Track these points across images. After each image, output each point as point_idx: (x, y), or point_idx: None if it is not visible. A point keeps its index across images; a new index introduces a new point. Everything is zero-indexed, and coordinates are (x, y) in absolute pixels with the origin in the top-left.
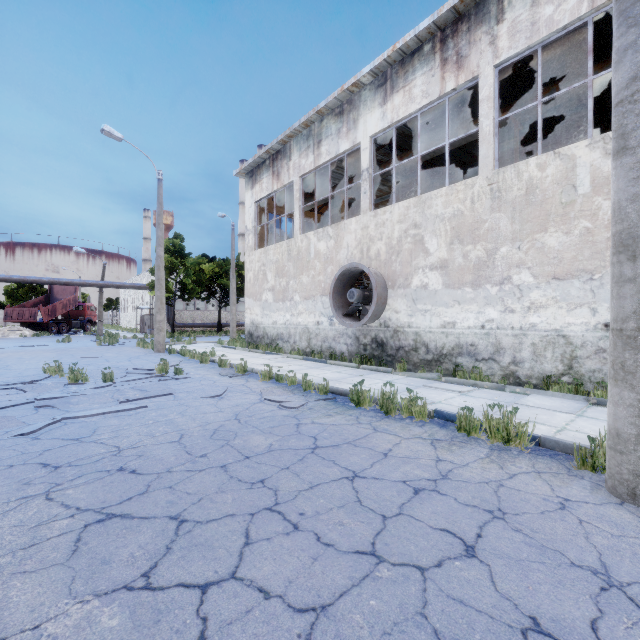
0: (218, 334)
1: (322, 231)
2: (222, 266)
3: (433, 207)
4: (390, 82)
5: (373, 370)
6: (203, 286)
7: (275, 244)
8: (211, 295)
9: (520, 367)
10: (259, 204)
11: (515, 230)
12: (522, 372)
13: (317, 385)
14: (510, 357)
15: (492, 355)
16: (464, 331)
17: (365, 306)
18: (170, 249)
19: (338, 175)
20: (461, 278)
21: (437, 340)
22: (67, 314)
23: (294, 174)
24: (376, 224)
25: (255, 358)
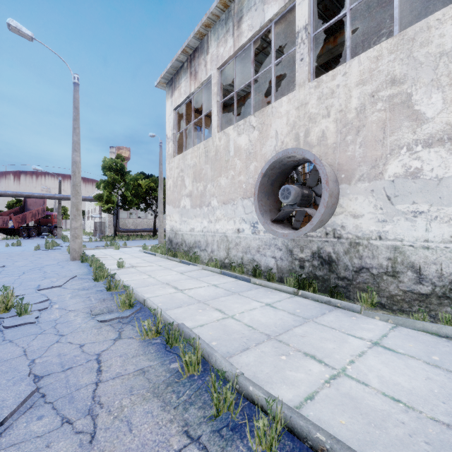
0: (153, 238)
1: (243, 123)
2: (156, 181)
3: (433, 41)
4: None
5: (322, 302)
6: (140, 198)
7: (192, 147)
8: (147, 205)
9: None
10: (179, 114)
11: None
12: None
13: (246, 387)
14: None
15: None
16: None
17: (305, 208)
18: (113, 168)
19: (256, 84)
20: None
21: (443, 262)
22: (38, 221)
23: (211, 67)
24: (319, 96)
25: (167, 270)
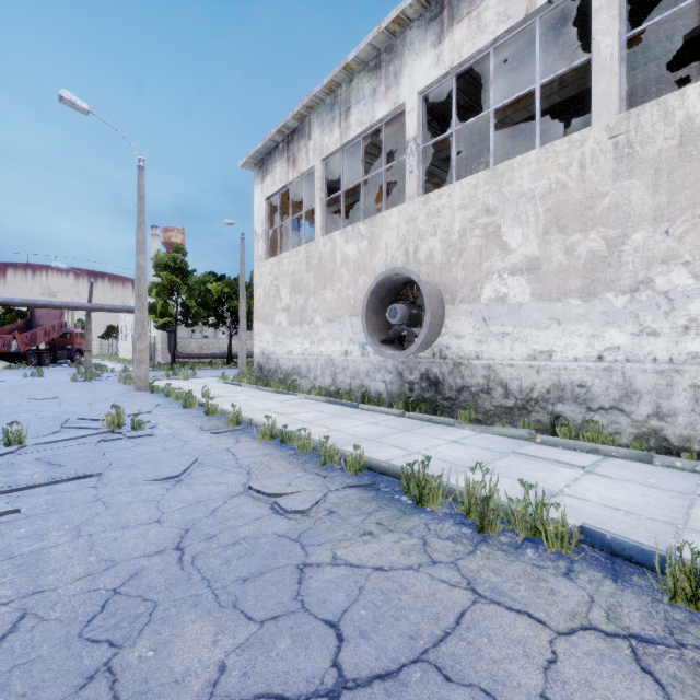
0: (228, 366)
1: (351, 229)
2: (232, 286)
3: (516, 181)
4: (448, 10)
5: (425, 420)
6: (210, 309)
7: (290, 251)
8: (219, 320)
9: (669, 423)
10: (272, 203)
11: (659, 204)
12: (673, 431)
13: (344, 453)
14: (650, 406)
15: (617, 402)
16: (567, 365)
17: (412, 329)
18: (170, 265)
19: (371, 167)
20: (562, 284)
21: (522, 378)
22: (52, 343)
23: (314, 157)
24: (427, 214)
25: (262, 400)
